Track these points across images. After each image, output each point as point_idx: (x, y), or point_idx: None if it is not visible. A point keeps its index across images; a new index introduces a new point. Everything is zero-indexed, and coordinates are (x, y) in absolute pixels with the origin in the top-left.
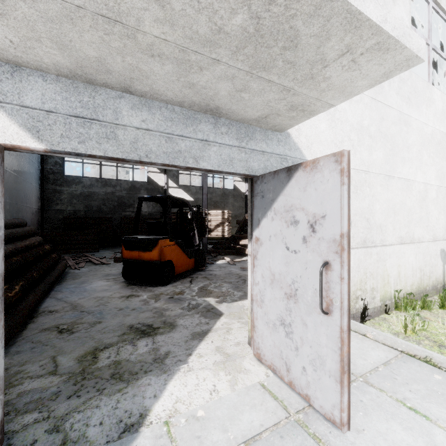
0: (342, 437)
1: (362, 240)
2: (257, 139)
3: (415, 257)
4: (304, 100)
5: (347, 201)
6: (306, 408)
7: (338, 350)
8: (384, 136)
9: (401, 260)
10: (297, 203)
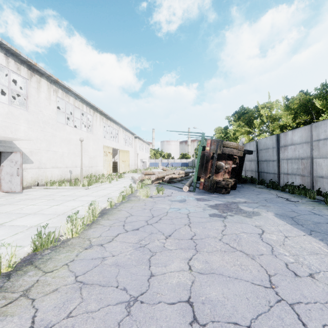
0: (21, 194)
1: (38, 167)
2: (2, 143)
3: (59, 172)
4: (15, 140)
5: (22, 159)
6: (15, 194)
7: (20, 180)
8: (46, 140)
9: (53, 172)
10: (13, 158)
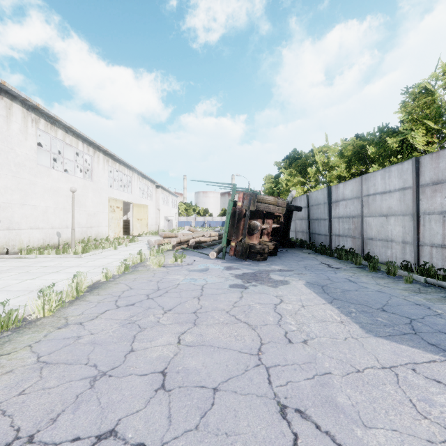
0: None
1: (7, 227)
2: None
3: (40, 234)
4: None
5: None
6: None
7: None
8: (20, 190)
9: (31, 235)
10: None
